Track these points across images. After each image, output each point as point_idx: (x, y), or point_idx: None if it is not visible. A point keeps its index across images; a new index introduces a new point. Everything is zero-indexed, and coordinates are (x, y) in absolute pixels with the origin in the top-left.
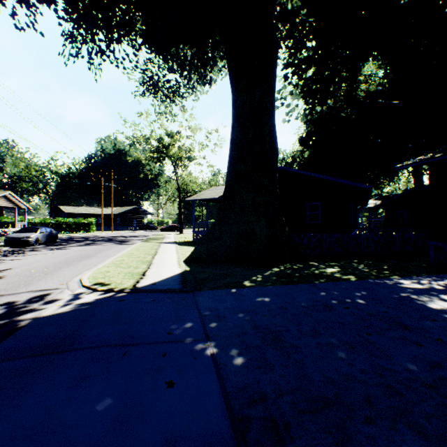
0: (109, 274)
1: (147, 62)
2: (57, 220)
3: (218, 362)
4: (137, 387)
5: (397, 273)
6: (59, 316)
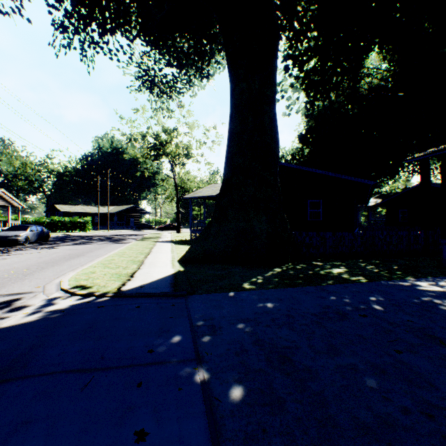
0: (93, 276)
1: (143, 56)
2: (52, 219)
3: (210, 395)
4: (92, 443)
5: (410, 274)
6: (20, 328)
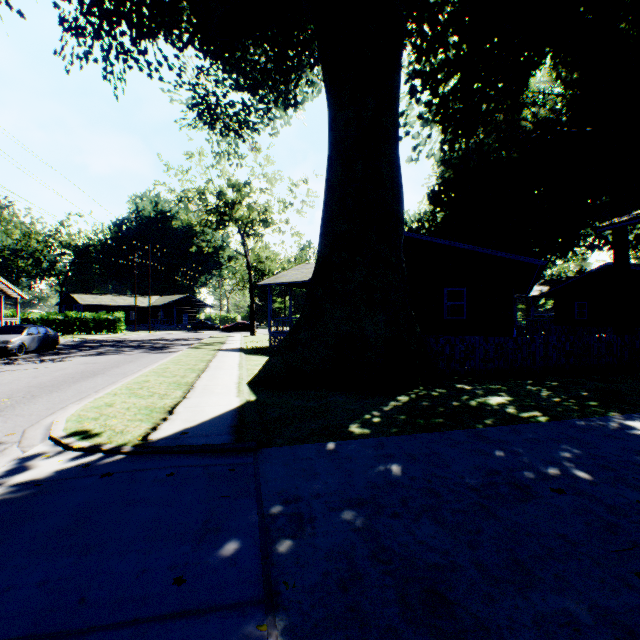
0: (109, 411)
1: (199, 74)
2: (67, 315)
3: None
4: None
5: (612, 405)
6: None
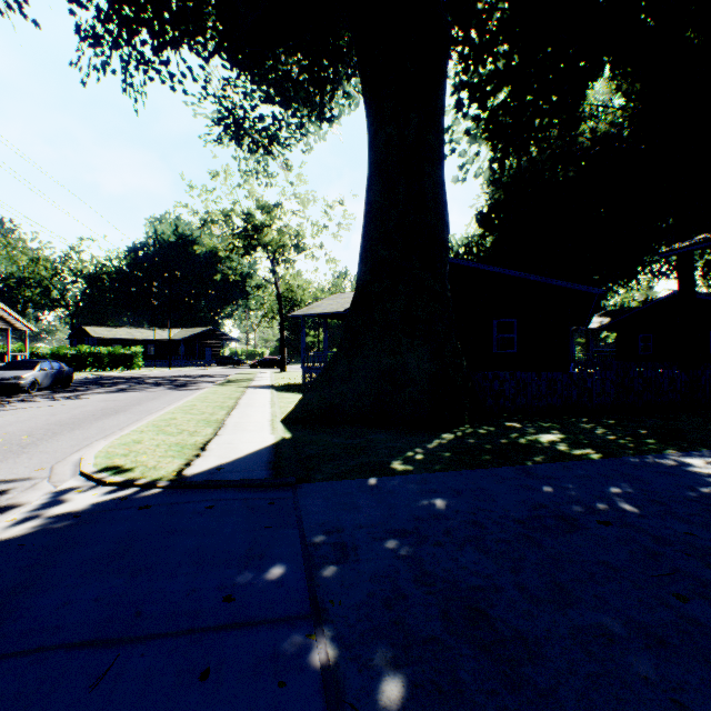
0: (138, 448)
1: (225, 85)
2: (79, 349)
3: (339, 698)
4: None
5: (670, 443)
6: None
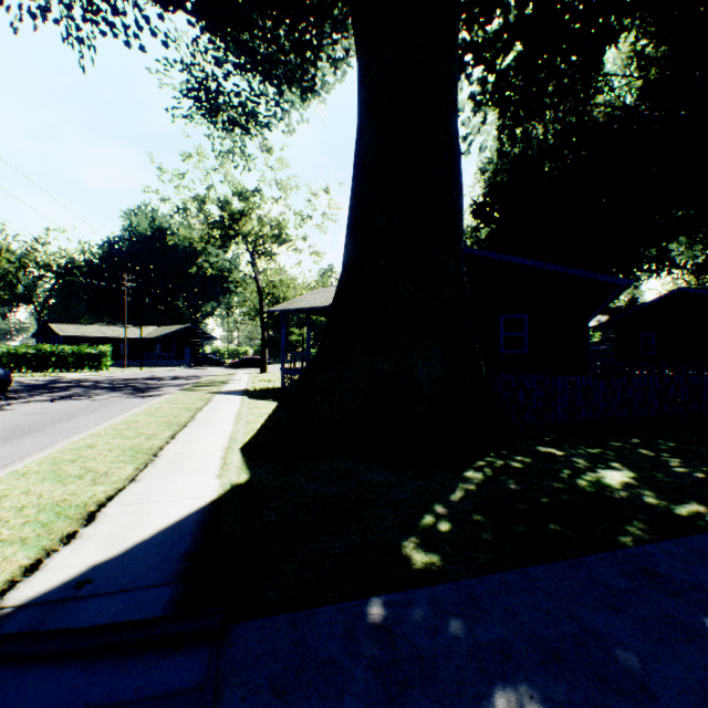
0: None
1: (195, 51)
2: (40, 348)
3: None
4: None
5: None
6: None
